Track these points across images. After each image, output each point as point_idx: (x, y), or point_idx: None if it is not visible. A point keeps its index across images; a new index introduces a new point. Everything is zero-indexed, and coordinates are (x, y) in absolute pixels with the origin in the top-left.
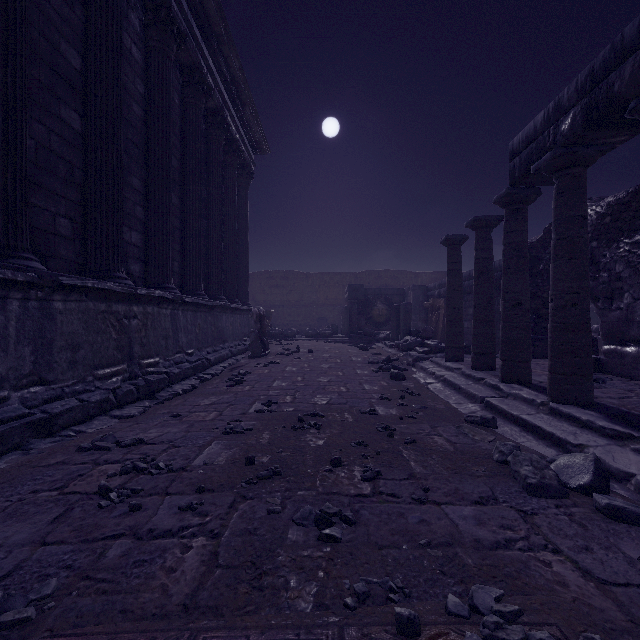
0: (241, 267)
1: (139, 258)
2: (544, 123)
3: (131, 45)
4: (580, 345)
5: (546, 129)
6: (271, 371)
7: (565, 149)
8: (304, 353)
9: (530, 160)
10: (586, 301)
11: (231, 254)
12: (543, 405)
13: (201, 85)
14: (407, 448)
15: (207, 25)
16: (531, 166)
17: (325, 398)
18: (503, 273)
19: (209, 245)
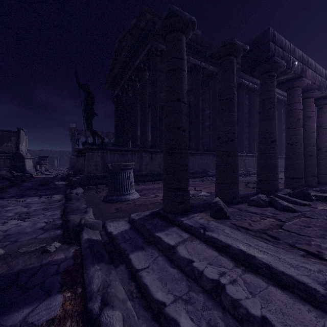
0: None
1: (248, 147)
2: None
3: (246, 102)
4: None
5: None
6: None
7: None
8: None
9: None
10: None
11: (279, 138)
12: None
13: None
14: None
15: None
16: None
17: None
18: None
19: None
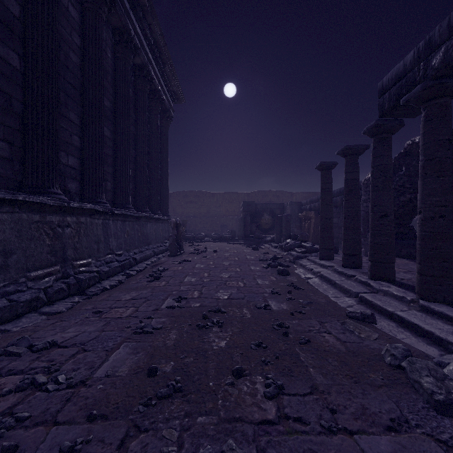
0: (163, 187)
1: (76, 178)
2: (414, 61)
3: (68, 4)
4: (447, 251)
5: (416, 65)
6: (184, 268)
7: (435, 81)
8: (210, 252)
9: (399, 94)
10: (452, 213)
11: (155, 177)
12: (413, 302)
13: (129, 44)
14: (303, 349)
15: None
16: (401, 99)
17: (226, 293)
18: (372, 190)
19: (137, 170)
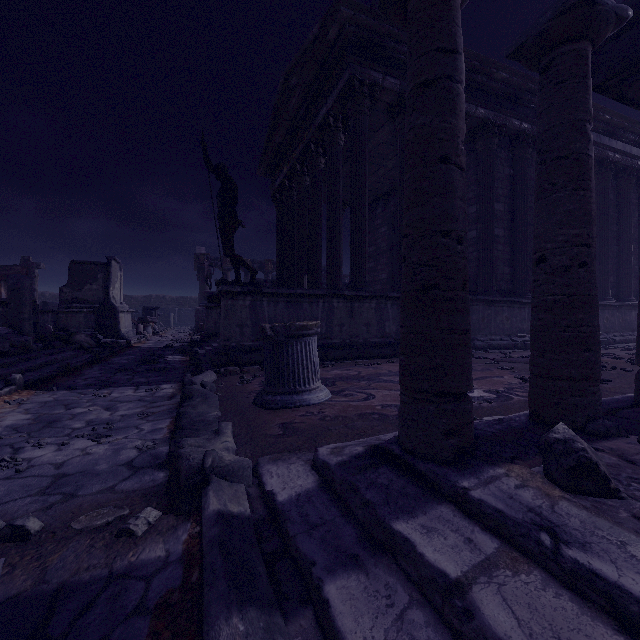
0: None
1: None
2: None
3: None
4: None
5: None
6: None
7: None
8: None
9: None
10: None
11: None
12: None
13: (608, 167)
14: None
15: (612, 129)
16: None
17: None
18: None
19: (619, 263)
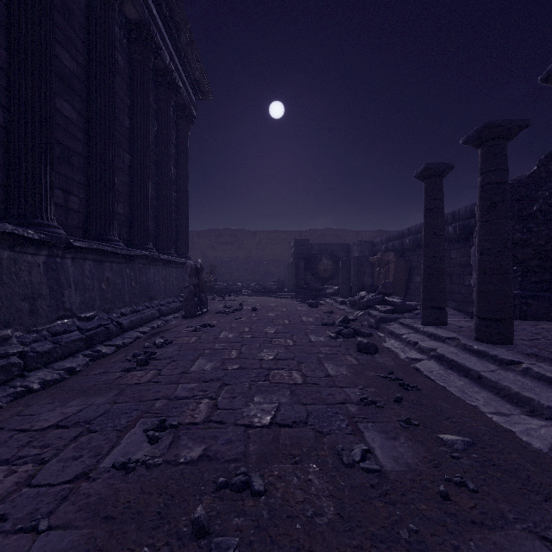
0: (180, 217)
1: None
2: None
3: None
4: None
5: None
6: (199, 339)
7: None
8: (247, 311)
9: None
10: None
11: (165, 200)
12: None
13: None
14: None
15: None
16: None
17: (268, 405)
18: None
19: (133, 184)
